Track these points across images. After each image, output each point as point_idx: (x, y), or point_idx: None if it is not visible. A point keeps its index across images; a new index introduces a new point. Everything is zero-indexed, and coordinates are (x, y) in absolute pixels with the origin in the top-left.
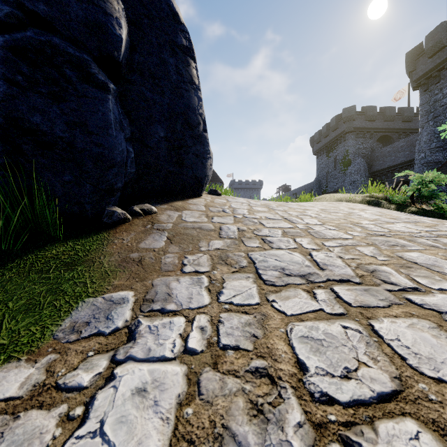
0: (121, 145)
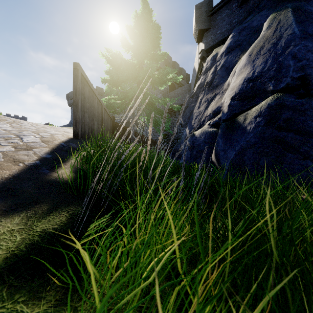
0: None
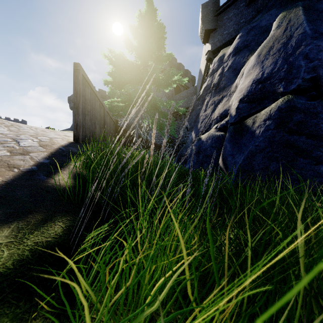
0: None
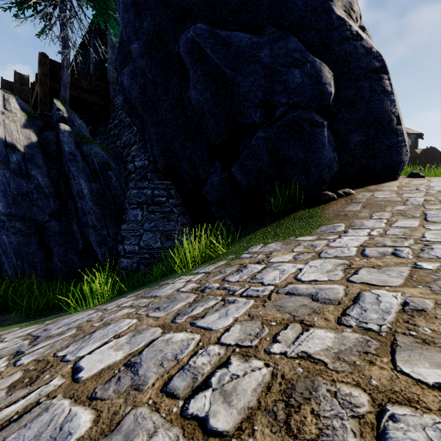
0: (330, 155)
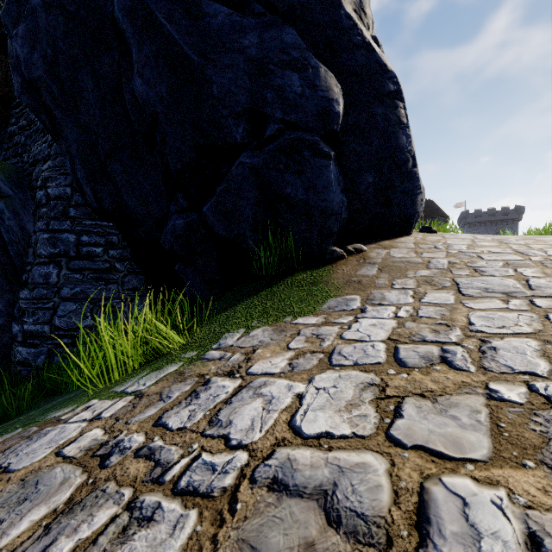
0: (338, 197)
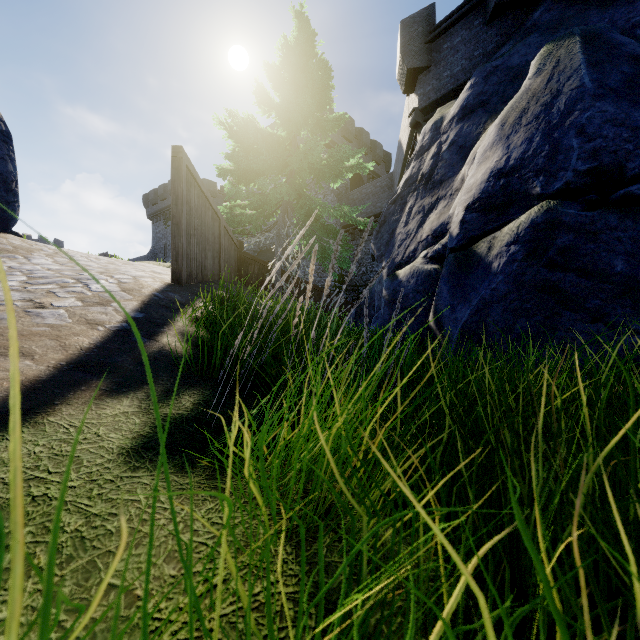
0: None
